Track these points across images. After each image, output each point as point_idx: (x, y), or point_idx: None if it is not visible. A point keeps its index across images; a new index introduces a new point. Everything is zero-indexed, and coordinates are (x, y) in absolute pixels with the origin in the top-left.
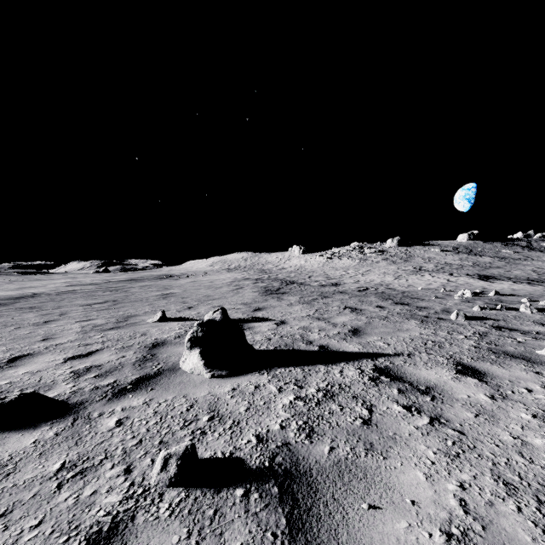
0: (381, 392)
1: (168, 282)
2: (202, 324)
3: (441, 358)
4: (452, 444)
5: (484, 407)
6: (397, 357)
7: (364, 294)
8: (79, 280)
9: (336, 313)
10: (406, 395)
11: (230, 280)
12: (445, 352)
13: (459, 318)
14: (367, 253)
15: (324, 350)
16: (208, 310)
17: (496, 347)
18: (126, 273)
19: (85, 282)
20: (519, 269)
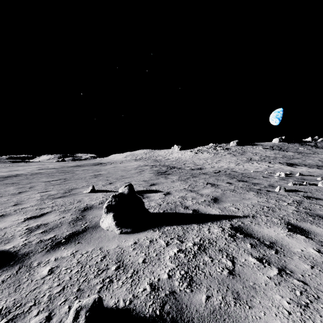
0: (239, 246)
1: (99, 167)
2: (115, 196)
3: (275, 220)
4: (300, 294)
5: (316, 260)
6: (245, 218)
7: (218, 174)
8: (46, 166)
9: (202, 187)
10: (257, 249)
11: (136, 166)
12: (277, 215)
13: (281, 190)
14: (218, 150)
15: (196, 213)
16: (121, 185)
17: (310, 211)
18: (74, 162)
19: (49, 167)
20: (310, 159)
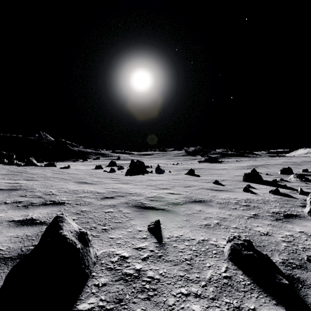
0: None
1: None
2: (283, 168)
3: None
4: None
5: None
6: None
7: None
8: (290, 160)
9: None
10: None
11: None
12: None
13: None
14: None
15: (308, 175)
16: None
17: None
18: None
19: (292, 161)
20: None
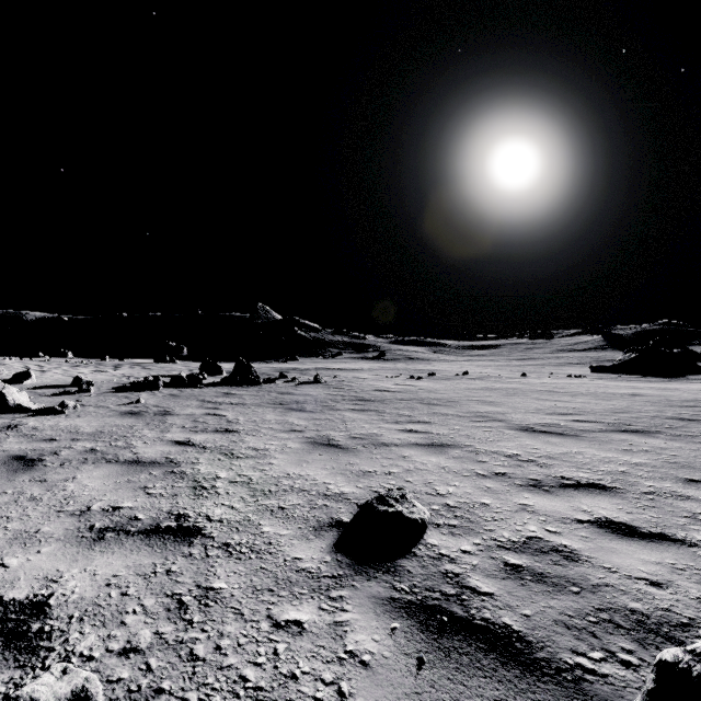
0: None
1: None
2: None
3: None
4: None
5: None
6: None
7: None
8: None
9: None
10: None
11: None
12: None
13: None
14: None
15: None
16: None
17: None
18: None
19: None
20: None
